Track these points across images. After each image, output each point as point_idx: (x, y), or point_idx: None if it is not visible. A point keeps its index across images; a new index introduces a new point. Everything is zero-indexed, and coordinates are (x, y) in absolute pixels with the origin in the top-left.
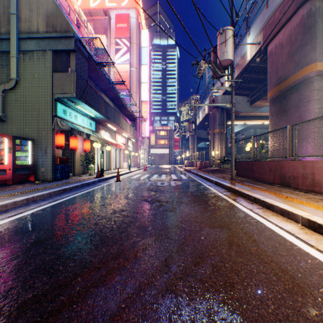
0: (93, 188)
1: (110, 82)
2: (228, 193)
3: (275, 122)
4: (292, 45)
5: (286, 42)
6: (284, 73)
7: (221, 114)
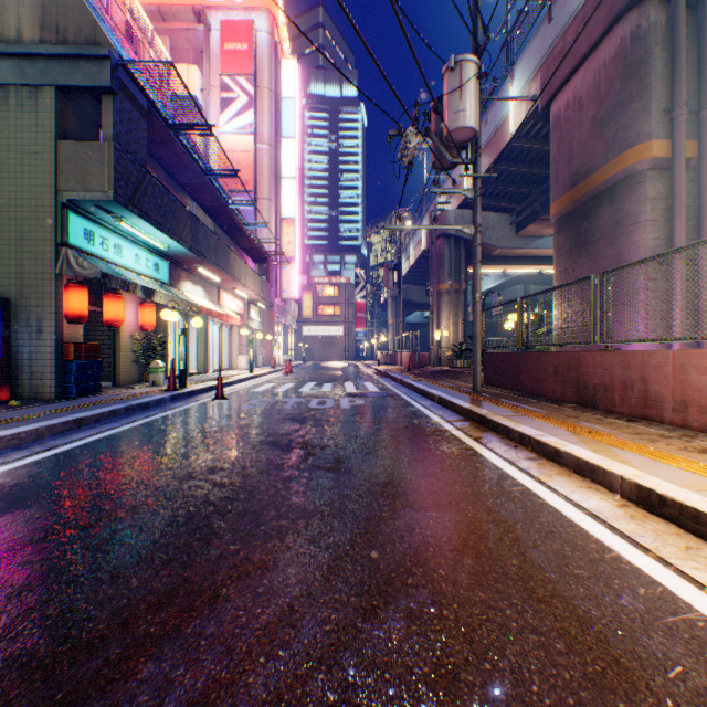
0: (154, 416)
1: (204, 170)
2: (466, 423)
3: (566, 269)
4: (602, 103)
5: (590, 96)
6: (586, 164)
7: (454, 250)
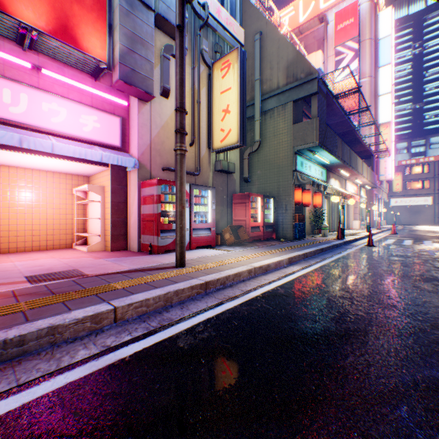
0: (346, 251)
1: (345, 113)
2: None
3: None
4: None
5: None
6: None
7: None
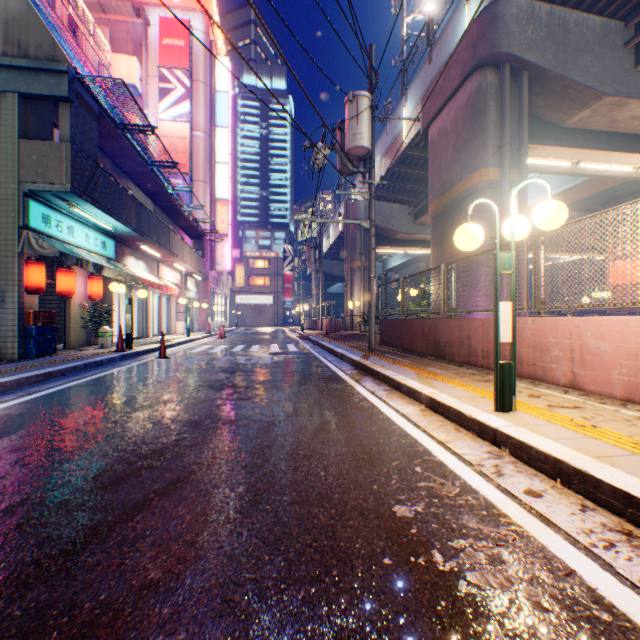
0: (109, 371)
1: (147, 161)
2: (355, 371)
3: (438, 256)
4: (459, 135)
5: (452, 129)
6: (450, 178)
7: (365, 234)
